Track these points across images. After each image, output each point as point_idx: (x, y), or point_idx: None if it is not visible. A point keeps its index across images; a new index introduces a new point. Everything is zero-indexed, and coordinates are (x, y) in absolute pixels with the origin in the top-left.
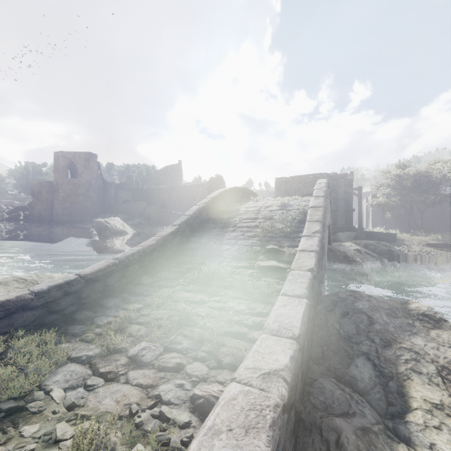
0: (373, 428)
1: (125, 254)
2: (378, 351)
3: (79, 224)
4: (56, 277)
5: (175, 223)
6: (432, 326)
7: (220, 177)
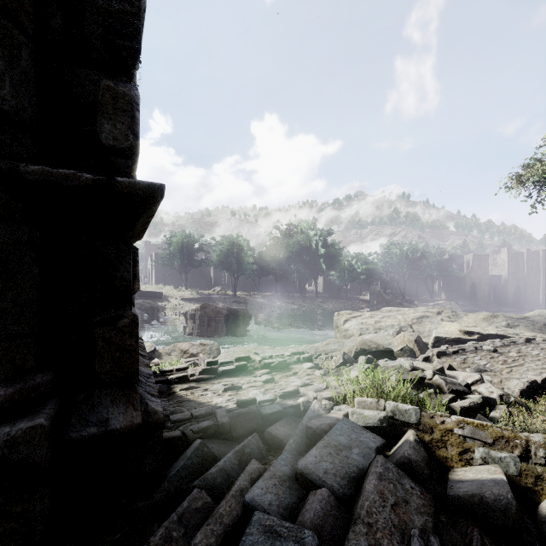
0: None
1: None
2: None
3: None
4: None
5: None
6: None
7: None
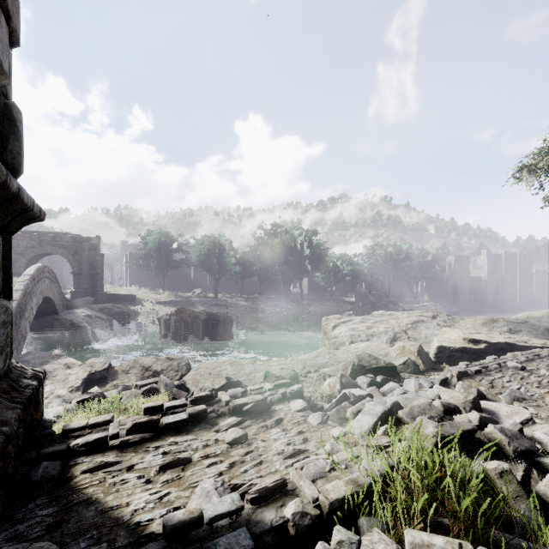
0: None
1: None
2: None
3: None
4: None
5: None
6: (58, 359)
7: None
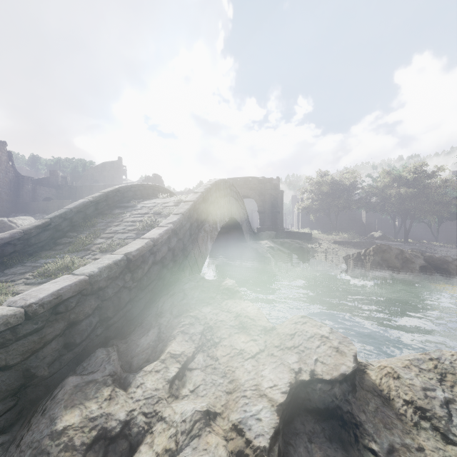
0: (100, 379)
1: None
2: (169, 321)
3: None
4: None
5: (47, 217)
6: (228, 297)
7: (158, 177)
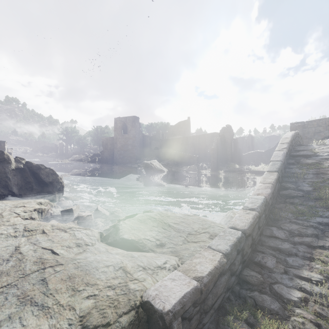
0: None
1: (255, 204)
2: None
3: (129, 164)
4: (170, 215)
5: (270, 169)
6: None
7: (229, 127)
